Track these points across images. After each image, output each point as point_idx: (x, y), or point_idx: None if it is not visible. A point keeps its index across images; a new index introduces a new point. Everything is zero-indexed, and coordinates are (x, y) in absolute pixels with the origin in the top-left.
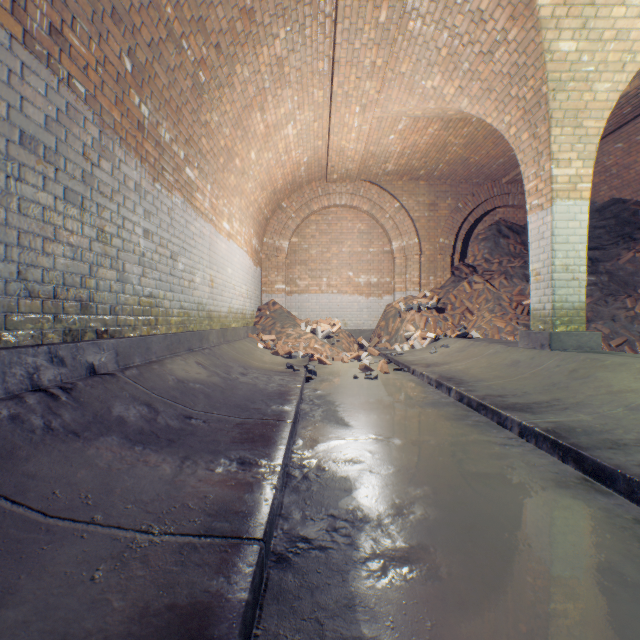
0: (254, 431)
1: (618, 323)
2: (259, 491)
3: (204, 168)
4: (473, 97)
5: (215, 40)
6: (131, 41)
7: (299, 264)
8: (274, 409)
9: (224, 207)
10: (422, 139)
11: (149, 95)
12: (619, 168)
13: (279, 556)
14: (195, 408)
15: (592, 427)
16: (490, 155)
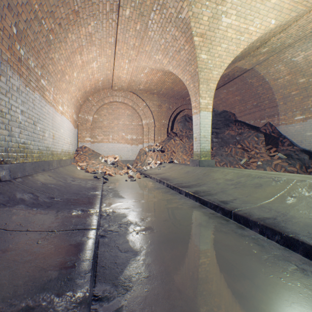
0: (85, 201)
1: (223, 157)
2: (92, 217)
3: (50, 80)
4: (174, 66)
5: (59, 21)
6: (16, 19)
7: (98, 128)
8: (92, 193)
9: (60, 99)
10: (155, 78)
11: (24, 44)
12: (225, 99)
13: (102, 235)
14: (54, 194)
15: (206, 190)
16: (182, 88)
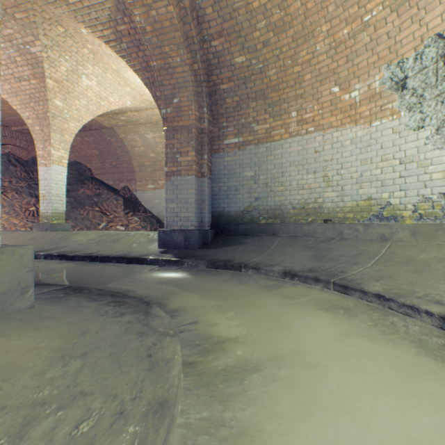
0: None
1: (79, 220)
2: None
3: None
4: (6, 90)
5: None
6: None
7: None
8: None
9: None
10: None
11: None
12: (79, 148)
13: None
14: None
15: (70, 250)
16: (6, 112)
